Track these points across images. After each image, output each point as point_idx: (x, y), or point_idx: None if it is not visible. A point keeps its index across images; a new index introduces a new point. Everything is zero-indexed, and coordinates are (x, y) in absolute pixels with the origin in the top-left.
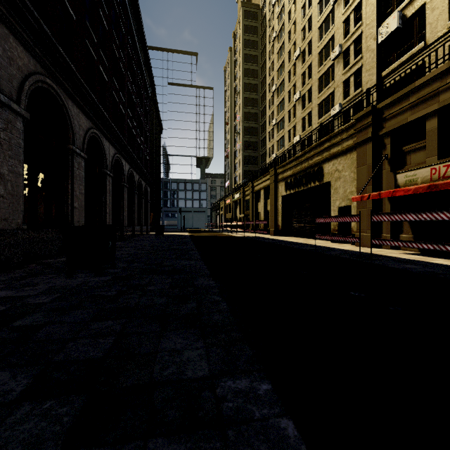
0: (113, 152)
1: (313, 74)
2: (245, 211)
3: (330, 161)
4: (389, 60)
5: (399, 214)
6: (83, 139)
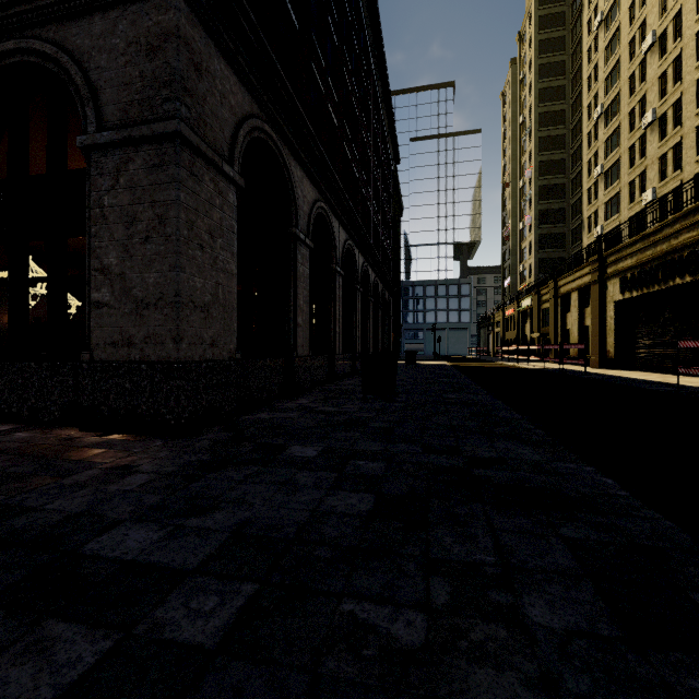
0: (362, 262)
1: (684, 74)
2: (542, 327)
3: None
4: None
5: None
6: (341, 255)
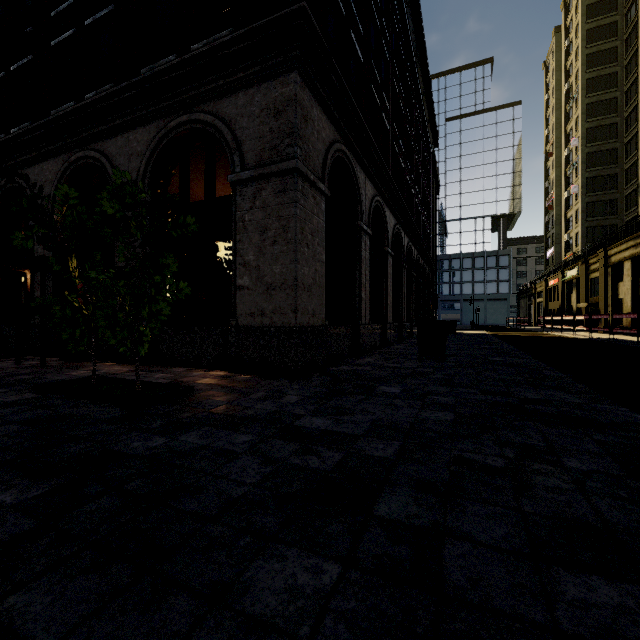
0: (406, 242)
1: None
2: (590, 297)
3: None
4: None
5: None
6: (391, 238)
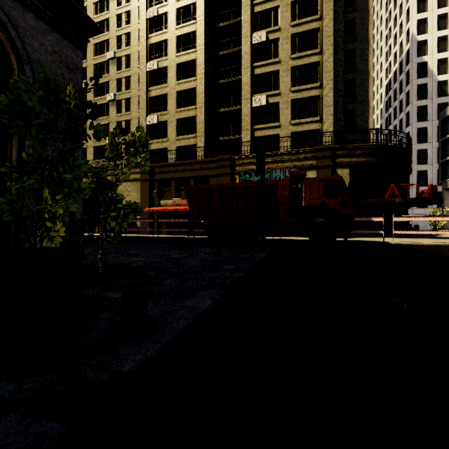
0: None
1: (88, 98)
2: None
3: (122, 183)
4: (152, 136)
5: (169, 219)
6: None
